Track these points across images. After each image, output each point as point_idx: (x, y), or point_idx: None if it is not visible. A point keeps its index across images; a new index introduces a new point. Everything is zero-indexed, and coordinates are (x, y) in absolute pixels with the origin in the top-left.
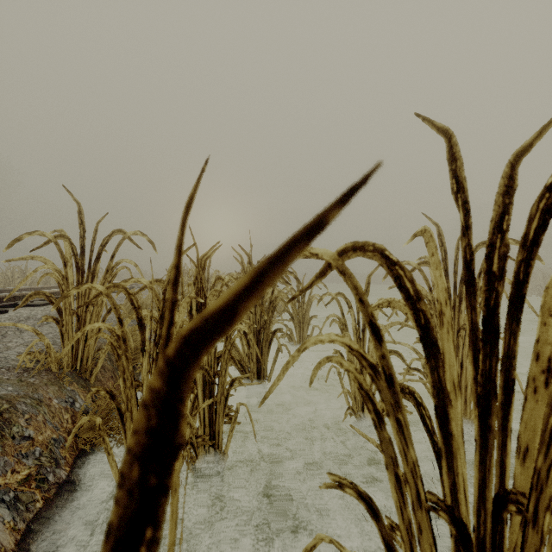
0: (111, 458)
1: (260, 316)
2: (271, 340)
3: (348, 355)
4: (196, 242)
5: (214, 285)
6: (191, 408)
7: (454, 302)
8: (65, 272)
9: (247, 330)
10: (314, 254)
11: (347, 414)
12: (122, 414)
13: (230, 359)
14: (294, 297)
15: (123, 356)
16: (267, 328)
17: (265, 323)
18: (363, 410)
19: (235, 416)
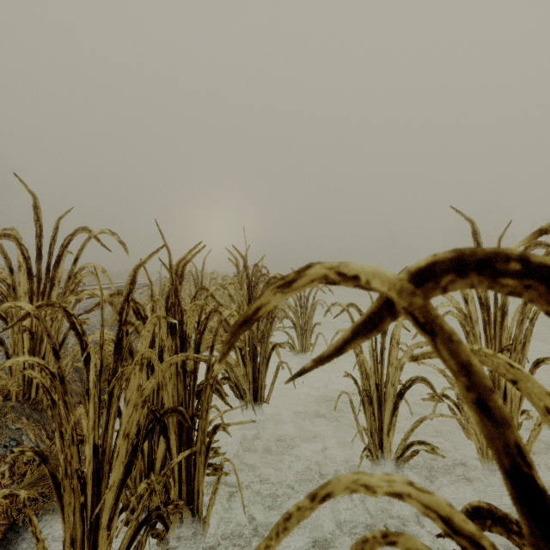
0: (41, 545)
1: (257, 328)
2: (269, 356)
3: (362, 380)
4: (166, 243)
5: (195, 298)
6: (164, 457)
7: (494, 316)
8: (11, 279)
9: (234, 362)
10: (348, 276)
11: (362, 457)
12: (58, 482)
13: (215, 392)
14: (301, 370)
15: (60, 402)
16: (265, 342)
17: (262, 337)
18: (382, 449)
19: (218, 474)
